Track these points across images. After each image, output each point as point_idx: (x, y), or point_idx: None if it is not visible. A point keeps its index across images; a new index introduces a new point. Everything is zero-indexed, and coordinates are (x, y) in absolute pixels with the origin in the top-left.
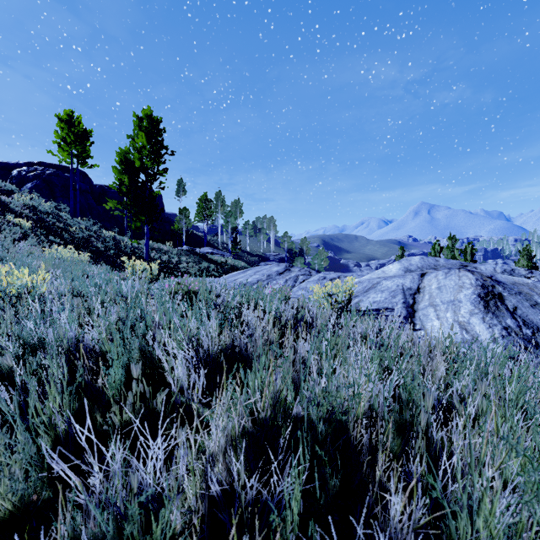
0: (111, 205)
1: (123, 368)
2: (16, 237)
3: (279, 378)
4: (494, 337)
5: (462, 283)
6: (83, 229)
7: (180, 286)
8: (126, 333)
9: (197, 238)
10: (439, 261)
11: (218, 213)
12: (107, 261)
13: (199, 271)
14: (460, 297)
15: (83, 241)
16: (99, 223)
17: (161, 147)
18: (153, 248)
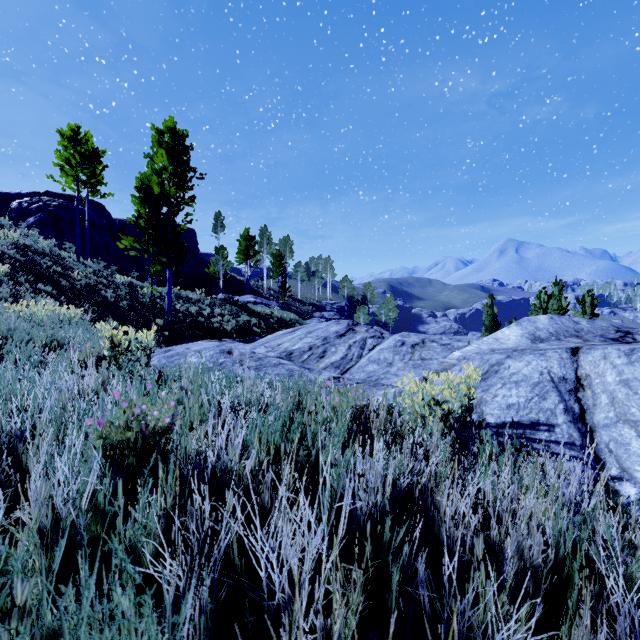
0: (127, 243)
1: None
2: None
3: None
4: None
5: None
6: (87, 275)
7: (129, 418)
8: None
9: (237, 283)
10: (579, 323)
11: (264, 253)
12: (116, 315)
13: (237, 326)
14: None
15: (87, 290)
16: (118, 265)
17: (188, 169)
18: (181, 297)
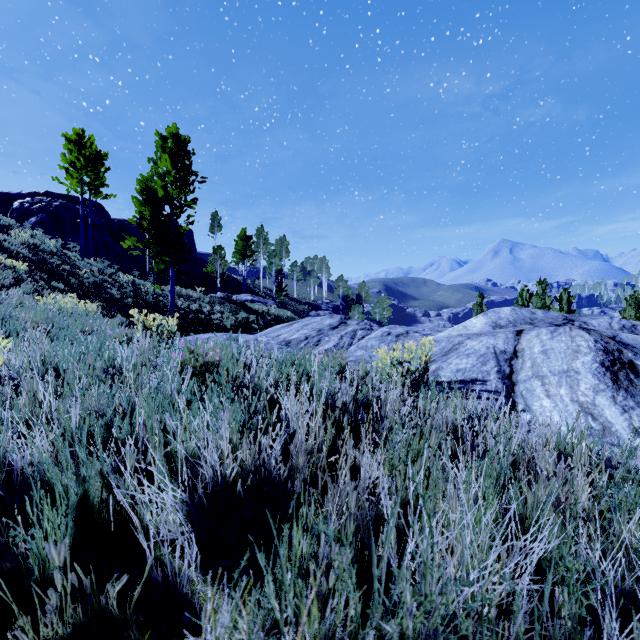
0: (130, 243)
1: (69, 514)
2: (5, 283)
3: (331, 575)
4: (634, 427)
5: (577, 345)
6: (94, 273)
7: (194, 356)
8: (82, 450)
9: (234, 282)
10: (535, 313)
11: (260, 253)
12: (123, 311)
13: (236, 323)
14: (576, 366)
15: (94, 287)
16: (118, 264)
17: (189, 172)
18: (181, 295)
